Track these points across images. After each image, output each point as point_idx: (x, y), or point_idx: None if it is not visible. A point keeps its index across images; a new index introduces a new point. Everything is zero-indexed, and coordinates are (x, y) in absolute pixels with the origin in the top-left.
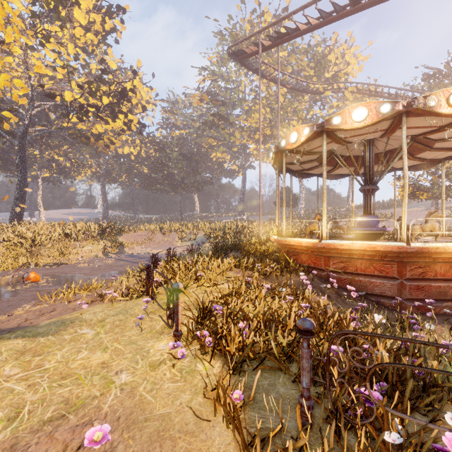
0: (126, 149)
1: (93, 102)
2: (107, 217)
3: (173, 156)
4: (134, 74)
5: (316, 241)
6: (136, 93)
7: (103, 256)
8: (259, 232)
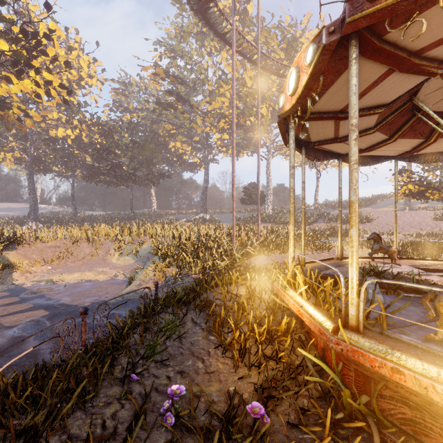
0: (61, 130)
1: None
2: (36, 215)
3: (122, 142)
4: (47, 9)
5: None
6: (54, 41)
7: None
8: (232, 245)
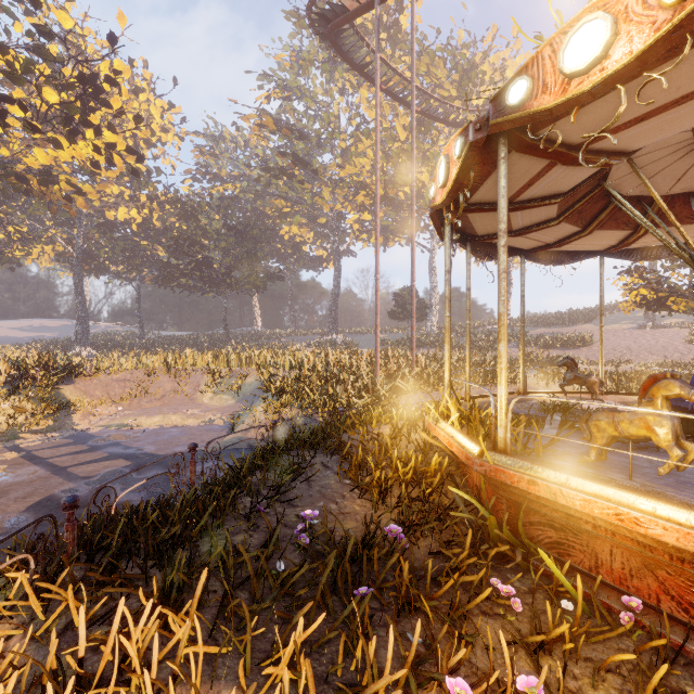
0: (122, 211)
1: (19, 94)
2: (86, 337)
3: (211, 228)
4: (112, 43)
5: None
6: (120, 87)
7: None
8: (375, 378)
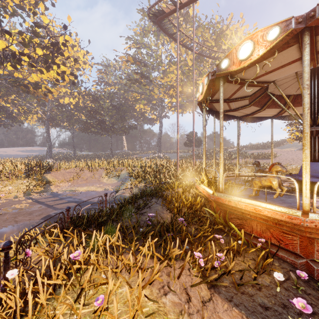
0: (66, 99)
1: (27, 52)
2: (51, 154)
3: (105, 106)
4: (65, 29)
5: (294, 212)
6: (68, 47)
7: (23, 197)
8: (177, 171)
